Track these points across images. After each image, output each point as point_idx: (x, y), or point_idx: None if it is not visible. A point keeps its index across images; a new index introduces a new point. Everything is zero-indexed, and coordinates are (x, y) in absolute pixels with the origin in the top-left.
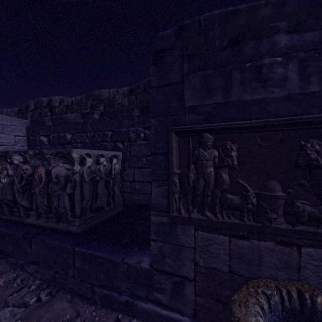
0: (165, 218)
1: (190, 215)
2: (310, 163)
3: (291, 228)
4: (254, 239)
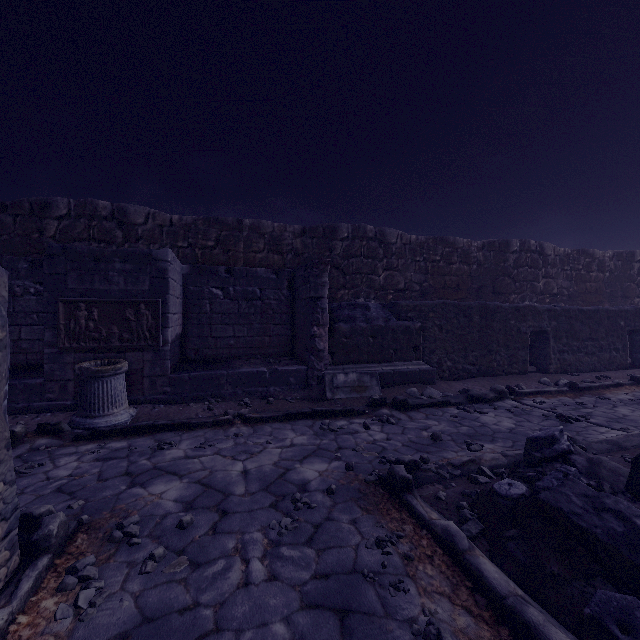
0: (55, 350)
1: (72, 345)
2: (127, 318)
3: (121, 345)
4: (107, 353)
